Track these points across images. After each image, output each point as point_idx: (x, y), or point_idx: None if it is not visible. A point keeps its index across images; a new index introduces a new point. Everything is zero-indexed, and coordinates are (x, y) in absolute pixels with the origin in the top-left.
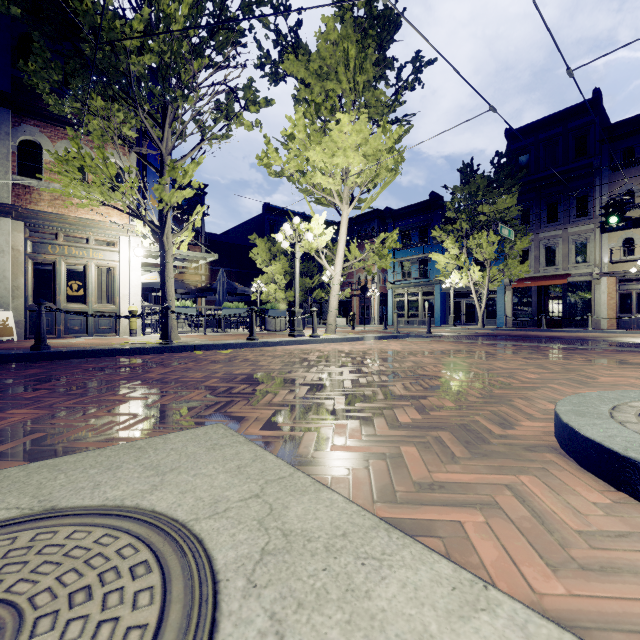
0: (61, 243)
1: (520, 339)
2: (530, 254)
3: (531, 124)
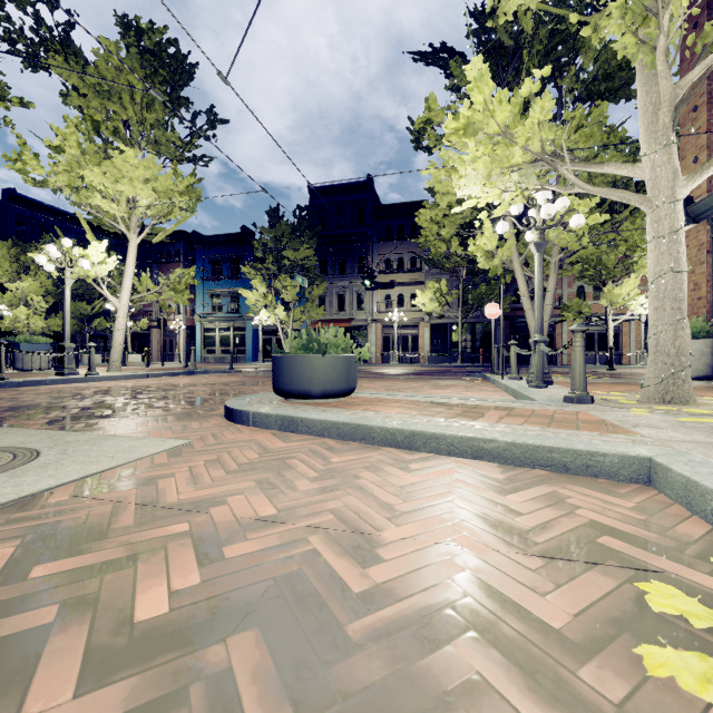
0: None
1: None
2: (327, 299)
3: (327, 187)
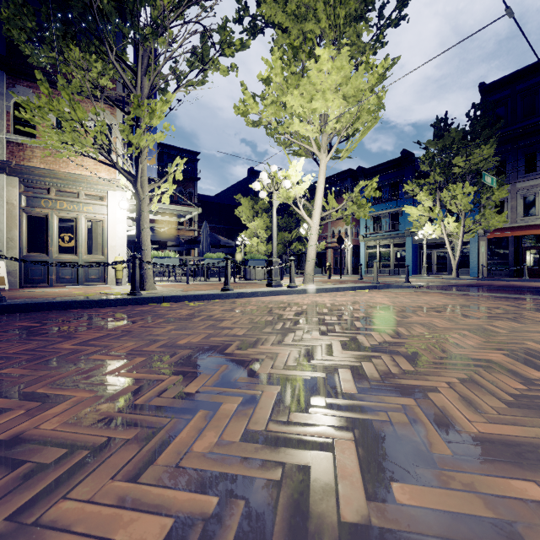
0: (53, 197)
1: (516, 290)
2: (506, 205)
3: (508, 76)
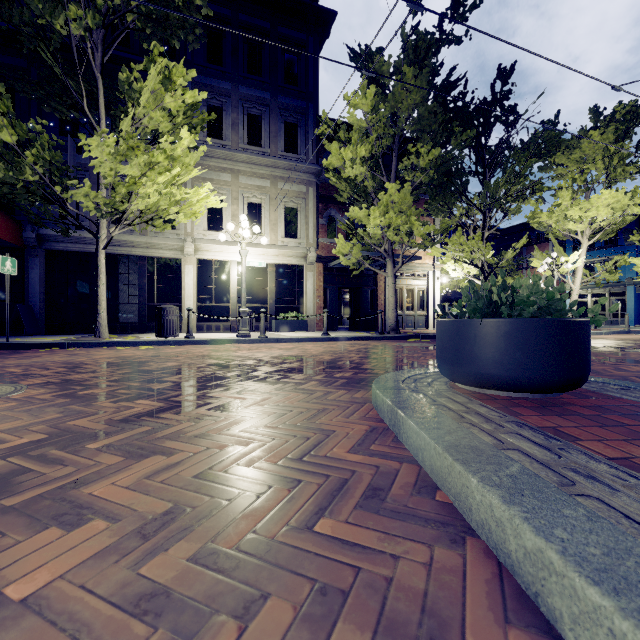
0: (405, 278)
1: None
2: None
3: None
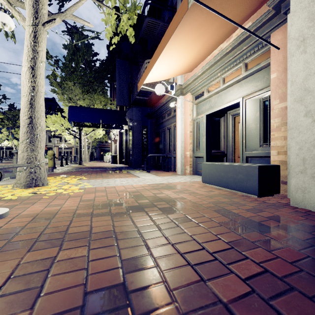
0: None
1: None
2: None
3: None
